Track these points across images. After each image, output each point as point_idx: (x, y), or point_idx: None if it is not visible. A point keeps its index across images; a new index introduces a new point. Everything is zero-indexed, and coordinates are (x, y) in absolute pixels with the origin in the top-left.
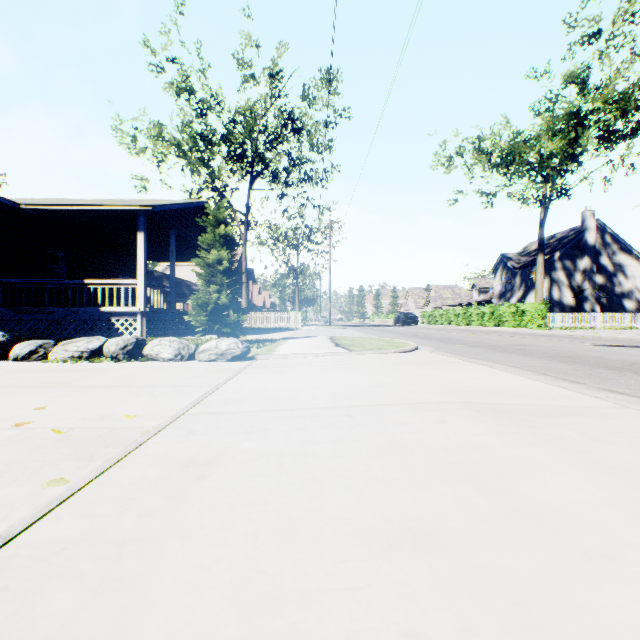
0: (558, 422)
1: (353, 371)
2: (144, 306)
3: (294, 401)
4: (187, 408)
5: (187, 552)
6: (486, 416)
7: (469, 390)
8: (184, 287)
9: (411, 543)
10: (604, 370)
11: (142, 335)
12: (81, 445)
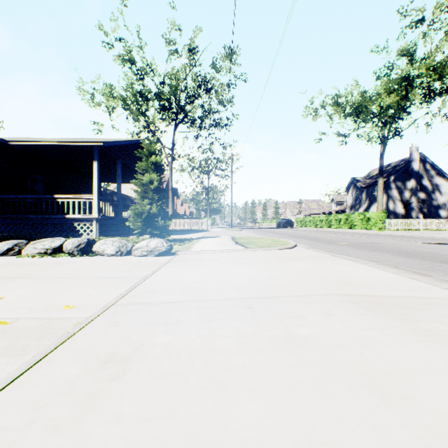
0: (427, 315)
1: (250, 265)
2: (97, 214)
3: (204, 292)
4: (117, 299)
5: None
6: (365, 309)
7: (343, 282)
8: (128, 201)
9: None
10: (441, 264)
11: (96, 235)
12: (18, 337)
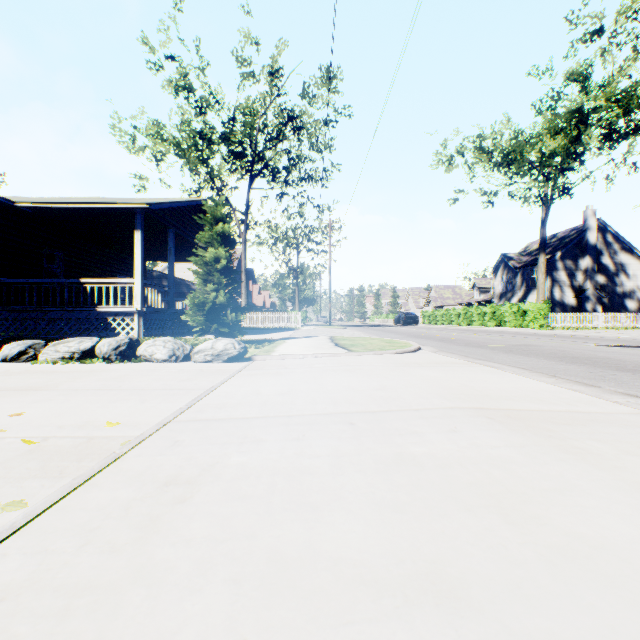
0: (582, 431)
1: (354, 373)
2: (141, 306)
3: (291, 406)
4: (175, 414)
5: (150, 608)
6: (501, 424)
7: (478, 394)
8: (183, 287)
9: (431, 597)
10: (617, 372)
11: (139, 335)
12: (52, 458)
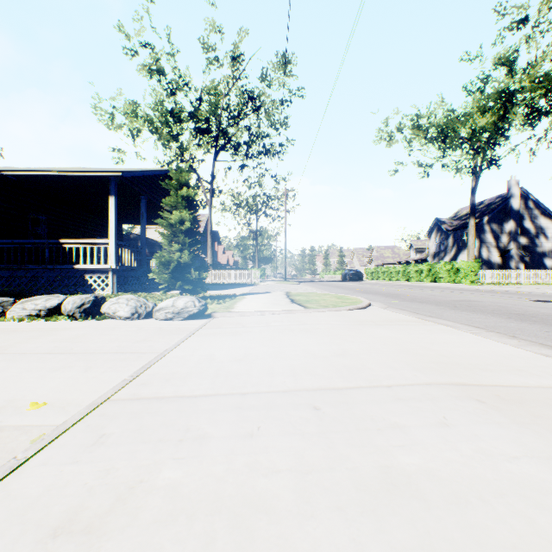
0: None
1: (312, 333)
2: (115, 264)
3: (246, 379)
4: (115, 390)
5: None
6: (500, 413)
7: (449, 362)
8: (157, 247)
9: None
10: None
11: (113, 291)
12: None
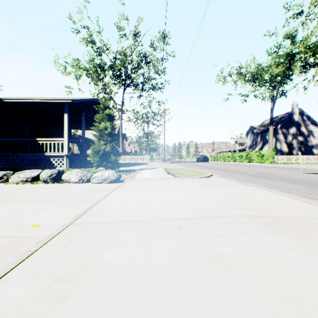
0: None
1: (179, 190)
2: (67, 152)
3: (143, 213)
4: (75, 219)
5: None
6: (274, 229)
7: (252, 205)
8: (90, 142)
9: None
10: None
11: (66, 167)
12: None
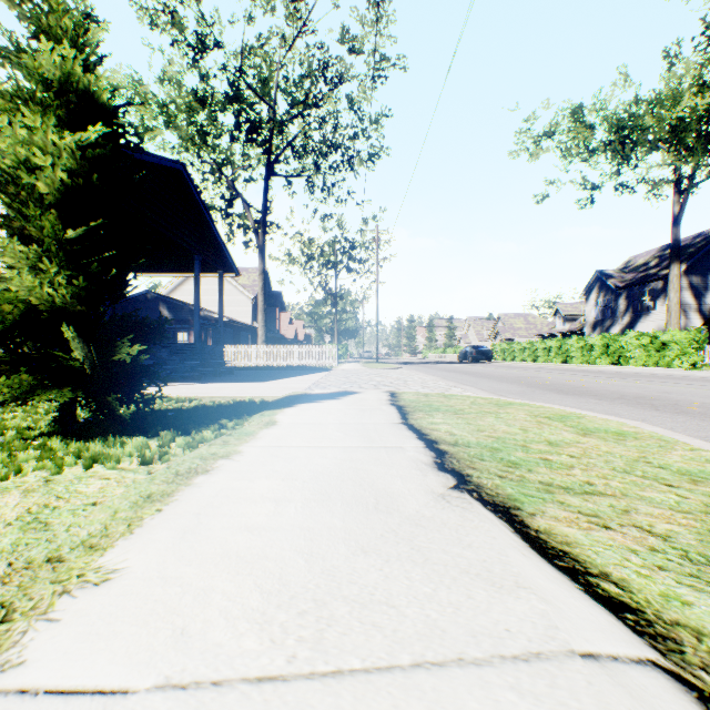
0: None
1: None
2: None
3: None
4: None
5: None
6: None
7: None
8: (186, 312)
9: None
10: None
11: None
12: None
